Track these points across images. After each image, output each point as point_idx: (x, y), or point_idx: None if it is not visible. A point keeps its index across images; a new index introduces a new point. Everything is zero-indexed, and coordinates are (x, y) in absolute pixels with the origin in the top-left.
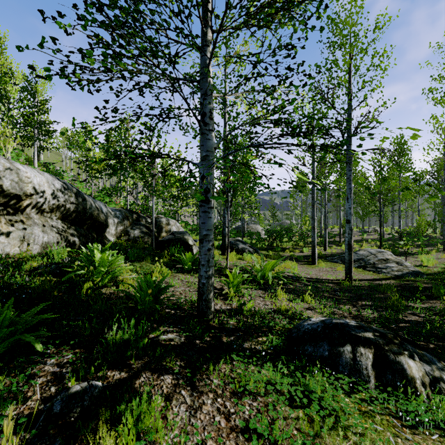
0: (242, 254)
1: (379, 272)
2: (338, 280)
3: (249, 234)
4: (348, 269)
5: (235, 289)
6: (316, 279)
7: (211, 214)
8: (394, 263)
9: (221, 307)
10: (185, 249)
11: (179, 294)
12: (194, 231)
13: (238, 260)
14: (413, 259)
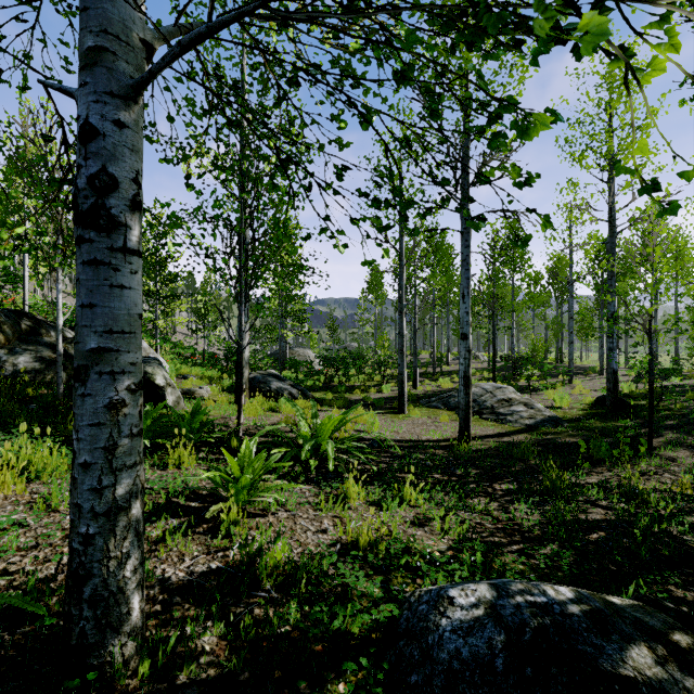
0: (277, 399)
1: (504, 422)
2: (448, 441)
3: (293, 364)
4: (465, 420)
5: (245, 496)
6: (411, 441)
7: (126, 275)
8: (522, 405)
9: (192, 570)
10: (146, 397)
11: (58, 541)
12: (190, 359)
13: (269, 413)
14: (539, 397)
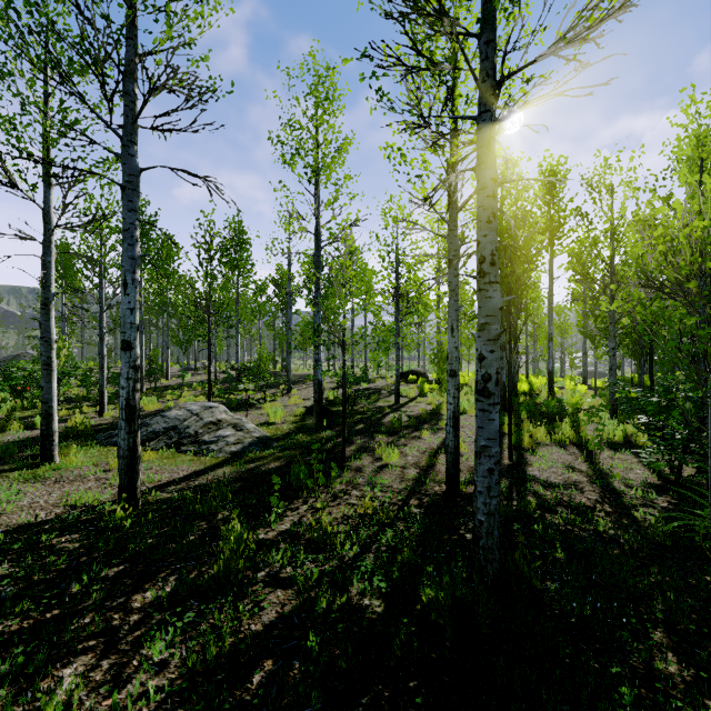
0: None
1: (206, 453)
2: (103, 507)
3: None
4: (128, 473)
5: None
6: (16, 531)
7: None
8: (231, 427)
9: None
10: None
11: None
12: None
13: None
14: (256, 413)
